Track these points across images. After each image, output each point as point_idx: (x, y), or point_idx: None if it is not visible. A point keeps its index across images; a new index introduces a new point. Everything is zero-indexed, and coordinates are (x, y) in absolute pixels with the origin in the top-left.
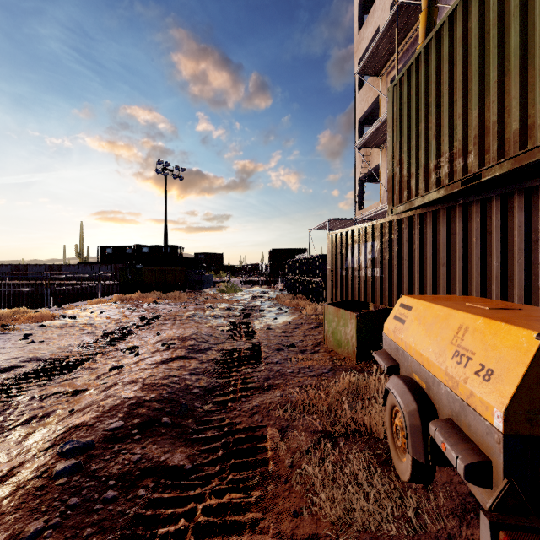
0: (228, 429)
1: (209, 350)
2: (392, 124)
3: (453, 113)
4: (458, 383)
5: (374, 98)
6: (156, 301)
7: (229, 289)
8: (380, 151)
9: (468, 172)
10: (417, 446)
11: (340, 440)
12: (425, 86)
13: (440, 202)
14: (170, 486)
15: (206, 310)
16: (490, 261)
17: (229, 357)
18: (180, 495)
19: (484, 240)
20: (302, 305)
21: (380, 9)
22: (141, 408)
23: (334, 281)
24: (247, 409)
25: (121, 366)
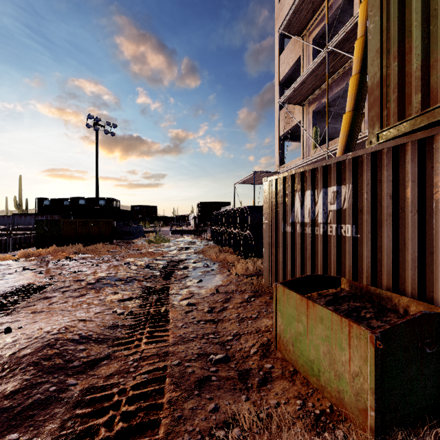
0: None
1: (51, 404)
2: None
3: None
4: None
5: (295, 59)
6: (69, 257)
7: (157, 240)
8: (303, 108)
9: None
10: None
11: None
12: None
13: None
14: None
15: (119, 270)
16: None
17: None
18: None
19: None
20: (230, 260)
21: None
22: None
23: (274, 238)
24: None
25: None
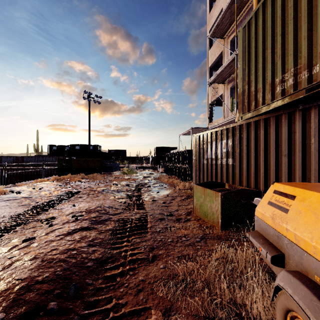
0: (113, 315)
1: (108, 221)
2: (242, 55)
3: (297, 37)
4: None
5: (219, 52)
6: (80, 180)
7: (128, 172)
8: (224, 85)
9: (313, 81)
10: None
11: None
12: (271, 21)
13: (280, 110)
14: None
15: (112, 187)
16: None
17: (123, 227)
18: None
19: None
20: (175, 182)
21: None
22: (29, 293)
23: (198, 167)
24: (133, 285)
25: (32, 238)
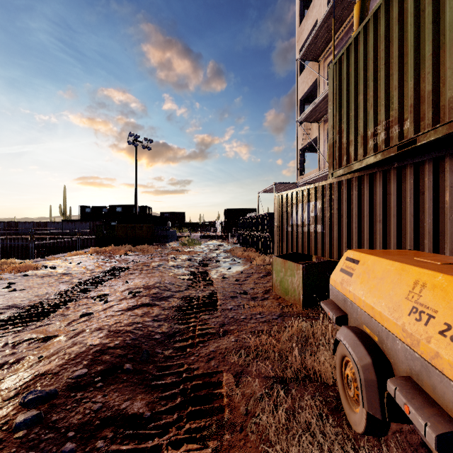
0: (186, 375)
1: (171, 298)
2: (333, 98)
3: (389, 85)
4: (419, 341)
5: (313, 80)
6: (127, 253)
7: (189, 243)
8: (319, 125)
9: (404, 138)
10: (372, 402)
11: (291, 386)
12: (363, 63)
13: (376, 166)
14: (128, 436)
15: (169, 261)
16: (423, 218)
17: (189, 304)
18: (138, 447)
19: (417, 199)
20: (252, 256)
21: (319, 5)
22: (105, 355)
23: (280, 236)
24: (204, 355)
25: (90, 313)
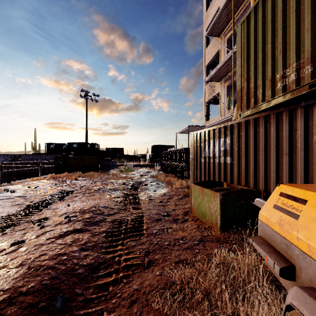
0: None
1: (102, 222)
2: (241, 51)
3: (300, 30)
4: None
5: (216, 51)
6: (76, 178)
7: (126, 170)
8: (220, 84)
9: None
10: None
11: None
12: (271, 15)
13: (280, 107)
14: None
15: (108, 185)
16: None
17: (117, 229)
18: None
19: None
20: (172, 180)
21: None
22: (11, 307)
23: (195, 166)
24: (127, 295)
25: (21, 241)
